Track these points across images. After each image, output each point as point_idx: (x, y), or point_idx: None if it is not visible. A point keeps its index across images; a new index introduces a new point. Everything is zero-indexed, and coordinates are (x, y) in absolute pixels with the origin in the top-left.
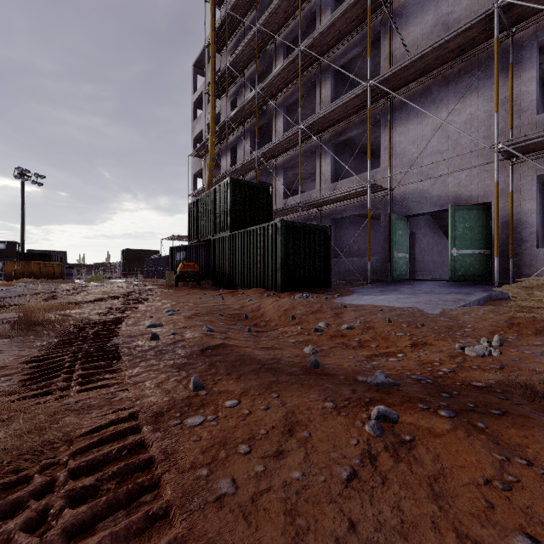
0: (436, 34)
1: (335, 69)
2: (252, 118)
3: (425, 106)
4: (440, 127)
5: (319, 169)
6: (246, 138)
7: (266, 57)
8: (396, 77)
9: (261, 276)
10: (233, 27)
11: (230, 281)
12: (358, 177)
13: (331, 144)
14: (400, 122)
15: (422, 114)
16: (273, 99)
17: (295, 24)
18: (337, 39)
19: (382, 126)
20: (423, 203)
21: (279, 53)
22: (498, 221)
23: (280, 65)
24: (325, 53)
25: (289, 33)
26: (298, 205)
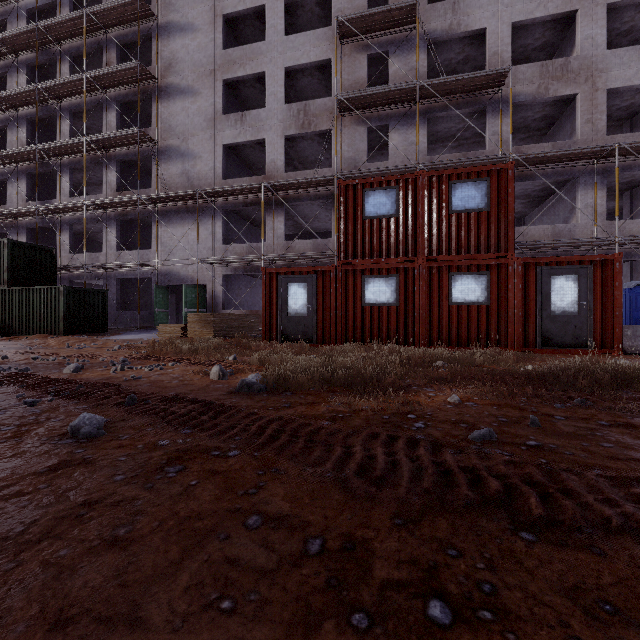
0: (183, 179)
1: (120, 161)
2: (30, 161)
3: (178, 219)
4: (185, 235)
5: (106, 237)
6: (21, 179)
7: (49, 109)
8: (157, 198)
9: (45, 325)
10: (1, 52)
11: (9, 330)
12: (131, 257)
13: (116, 220)
14: (164, 223)
15: (176, 223)
16: (57, 156)
17: (83, 101)
18: (120, 144)
19: (153, 221)
20: (177, 279)
21: (65, 115)
22: (198, 297)
23: (66, 141)
24: (110, 147)
25: (76, 105)
26: (84, 266)
